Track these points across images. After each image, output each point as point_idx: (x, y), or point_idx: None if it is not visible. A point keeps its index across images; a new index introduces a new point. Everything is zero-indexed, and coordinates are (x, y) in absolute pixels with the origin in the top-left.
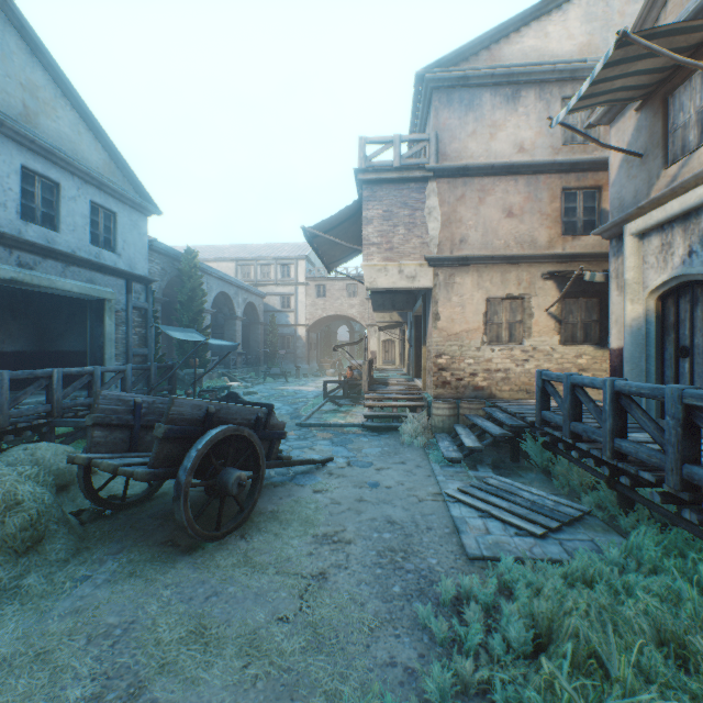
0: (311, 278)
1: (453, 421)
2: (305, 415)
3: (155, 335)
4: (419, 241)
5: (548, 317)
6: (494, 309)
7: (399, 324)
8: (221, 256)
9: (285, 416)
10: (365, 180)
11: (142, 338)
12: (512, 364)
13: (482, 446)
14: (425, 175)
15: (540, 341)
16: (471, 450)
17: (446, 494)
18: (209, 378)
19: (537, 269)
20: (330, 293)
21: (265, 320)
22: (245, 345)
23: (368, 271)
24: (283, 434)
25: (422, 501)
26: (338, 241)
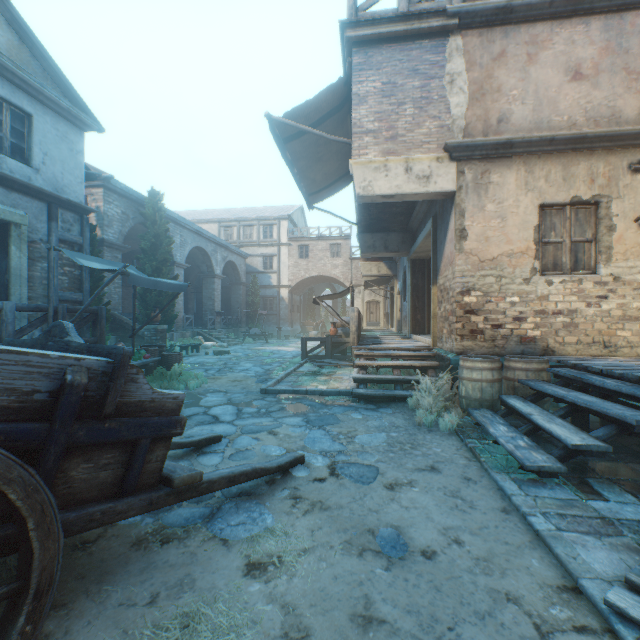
0: (293, 238)
1: (497, 389)
2: (275, 378)
3: (97, 279)
4: (435, 123)
5: (639, 231)
6: (551, 221)
7: (387, 279)
8: (204, 218)
9: (250, 379)
10: (355, 40)
11: (74, 281)
12: (580, 302)
13: (607, 445)
14: (446, 23)
15: (627, 267)
16: (576, 451)
17: (608, 606)
18: (181, 337)
19: (622, 157)
20: (312, 254)
21: (247, 281)
22: (228, 307)
23: (360, 172)
24: (175, 424)
25: (548, 634)
26: (318, 132)
